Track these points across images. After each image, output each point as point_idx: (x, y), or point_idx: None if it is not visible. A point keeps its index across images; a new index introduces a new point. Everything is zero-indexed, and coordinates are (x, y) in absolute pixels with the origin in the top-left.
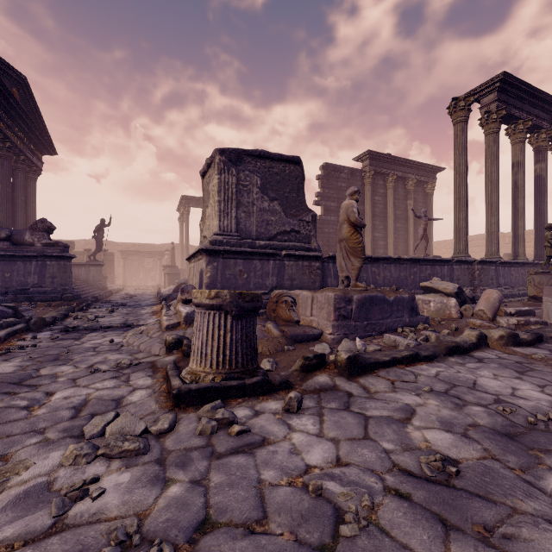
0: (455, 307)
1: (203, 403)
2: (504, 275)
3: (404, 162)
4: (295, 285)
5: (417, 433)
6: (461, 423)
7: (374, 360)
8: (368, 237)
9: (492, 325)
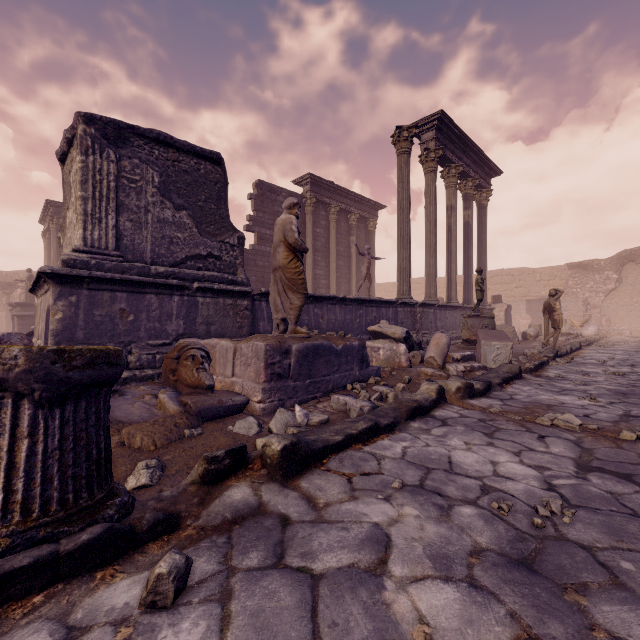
0: (405, 354)
1: None
2: (441, 318)
3: (347, 194)
4: (213, 331)
5: (404, 601)
6: (460, 553)
7: (322, 444)
8: (309, 274)
9: (443, 374)
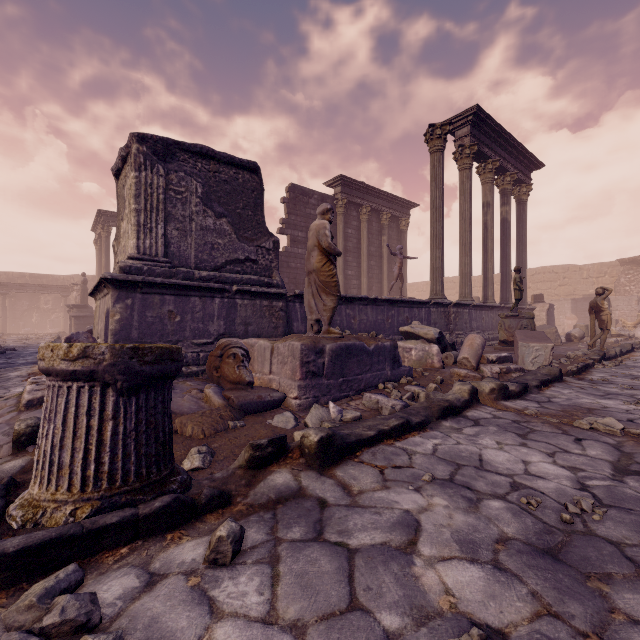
0: (438, 355)
1: (37, 574)
2: (477, 319)
3: (379, 193)
4: (251, 331)
5: (432, 575)
6: (486, 540)
7: (356, 438)
8: (341, 275)
9: (477, 375)
